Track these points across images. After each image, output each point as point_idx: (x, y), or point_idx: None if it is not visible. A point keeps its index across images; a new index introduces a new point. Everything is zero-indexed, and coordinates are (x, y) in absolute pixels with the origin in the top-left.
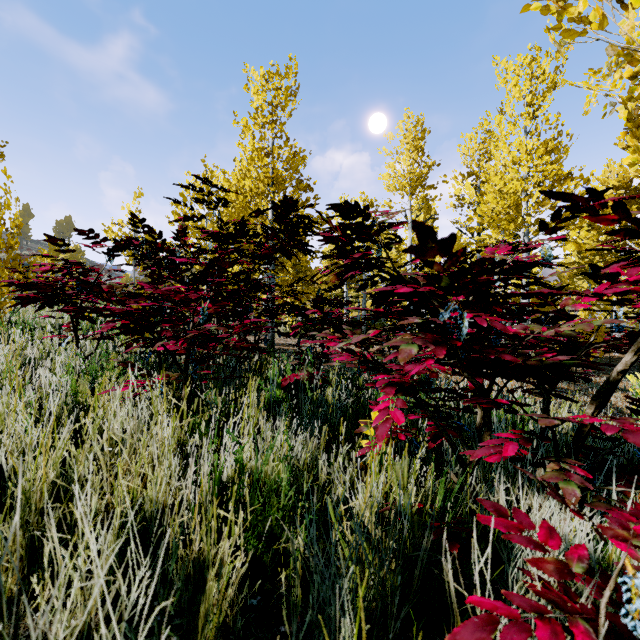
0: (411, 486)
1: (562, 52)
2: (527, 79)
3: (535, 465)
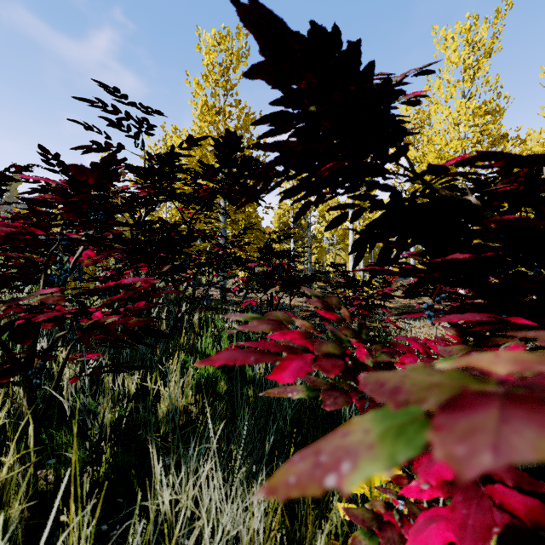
0: None
1: None
2: (466, 44)
3: None
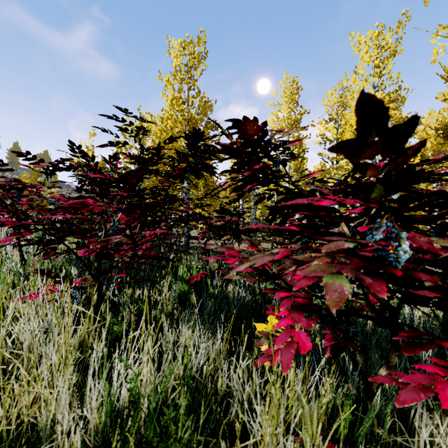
0: (320, 422)
1: (425, 3)
2: (375, 48)
3: None
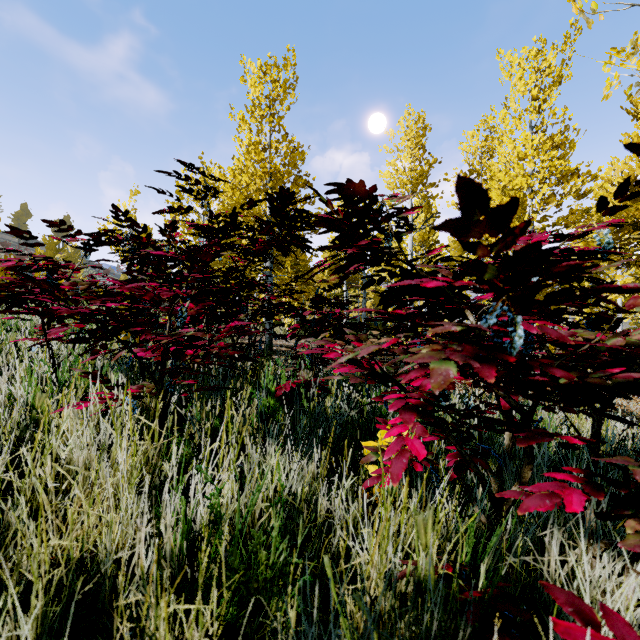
0: (435, 541)
1: (589, 23)
2: (533, 72)
3: (601, 517)
